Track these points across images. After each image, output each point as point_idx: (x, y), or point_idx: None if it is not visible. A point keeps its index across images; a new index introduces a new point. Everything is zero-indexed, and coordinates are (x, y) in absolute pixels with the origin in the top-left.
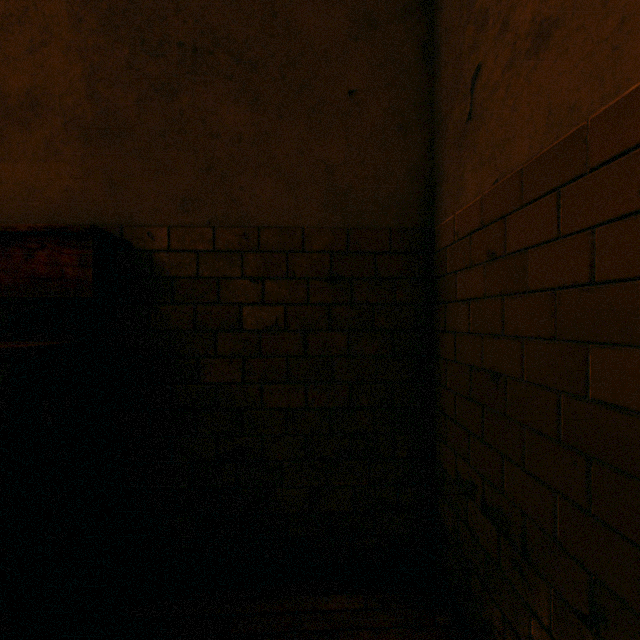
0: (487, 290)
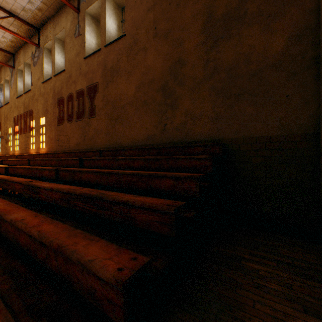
0: None
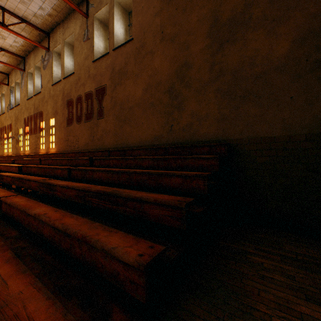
0: None
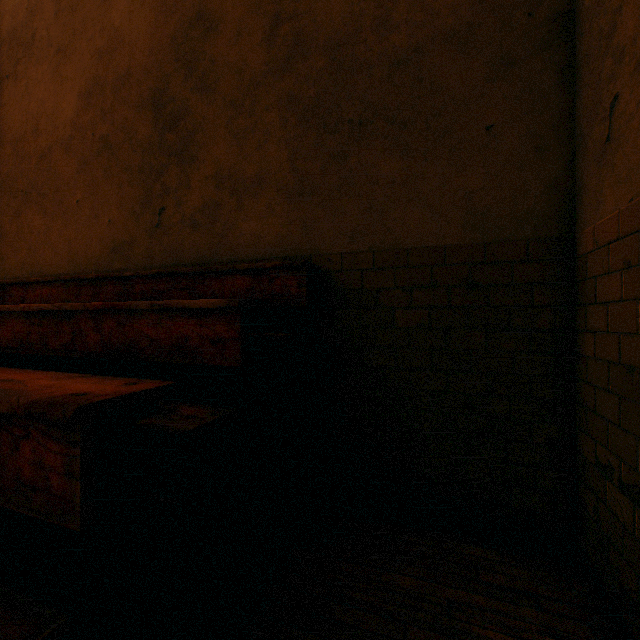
0: (623, 294)
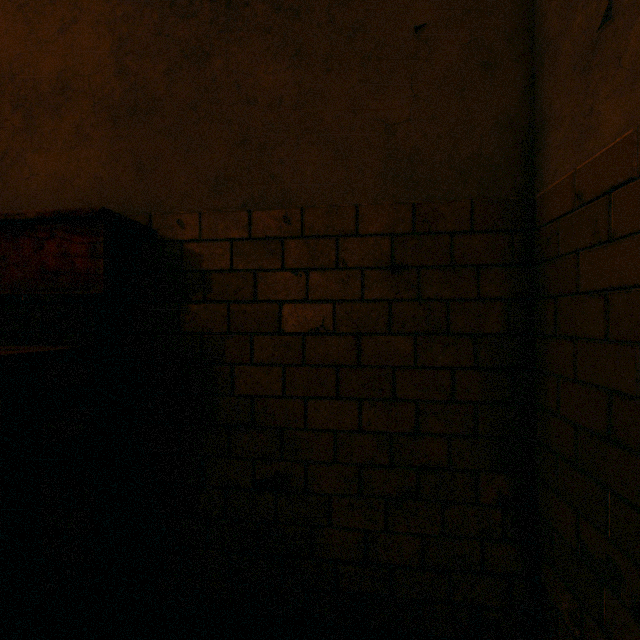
0: None
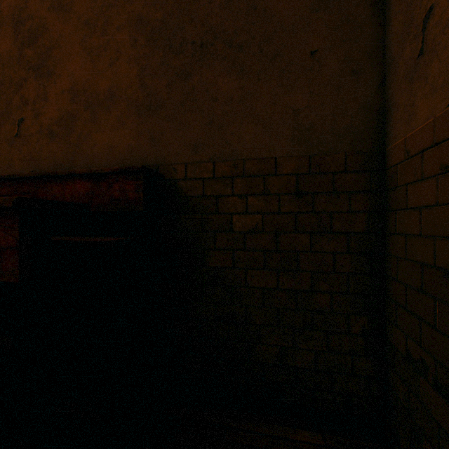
0: (440, 199)
